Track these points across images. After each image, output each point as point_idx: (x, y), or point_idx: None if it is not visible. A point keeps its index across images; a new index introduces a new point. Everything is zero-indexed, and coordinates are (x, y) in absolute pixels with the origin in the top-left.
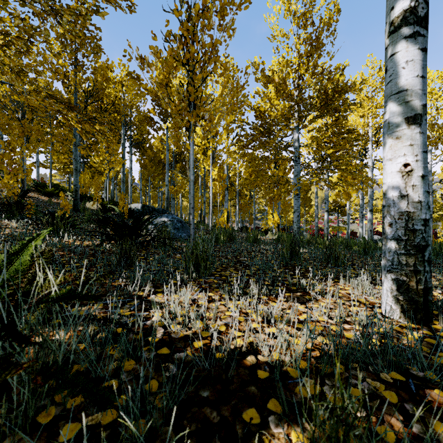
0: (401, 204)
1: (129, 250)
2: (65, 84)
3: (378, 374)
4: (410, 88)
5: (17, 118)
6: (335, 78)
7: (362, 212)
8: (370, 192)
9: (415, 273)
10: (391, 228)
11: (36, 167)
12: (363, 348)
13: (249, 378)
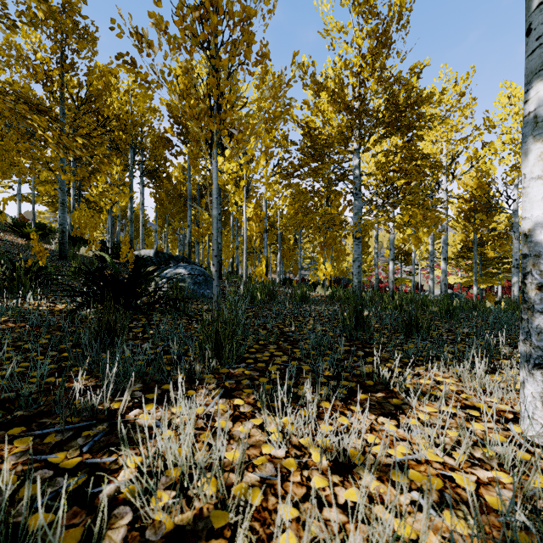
0: None
1: (113, 321)
2: (46, 86)
3: None
4: None
5: None
6: (411, 82)
7: (432, 260)
8: (444, 236)
9: None
10: (542, 292)
11: (17, 201)
12: None
13: None
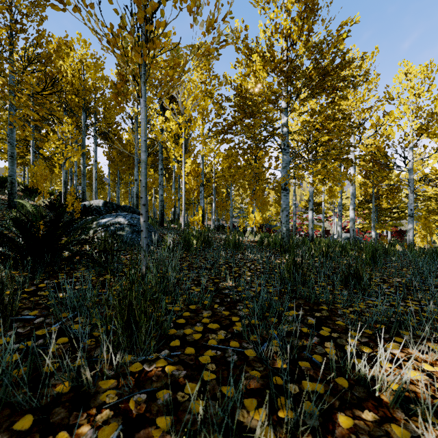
0: None
1: None
2: None
3: None
4: None
5: None
6: (340, 39)
7: (340, 210)
8: (352, 190)
9: None
10: None
11: None
12: None
13: None
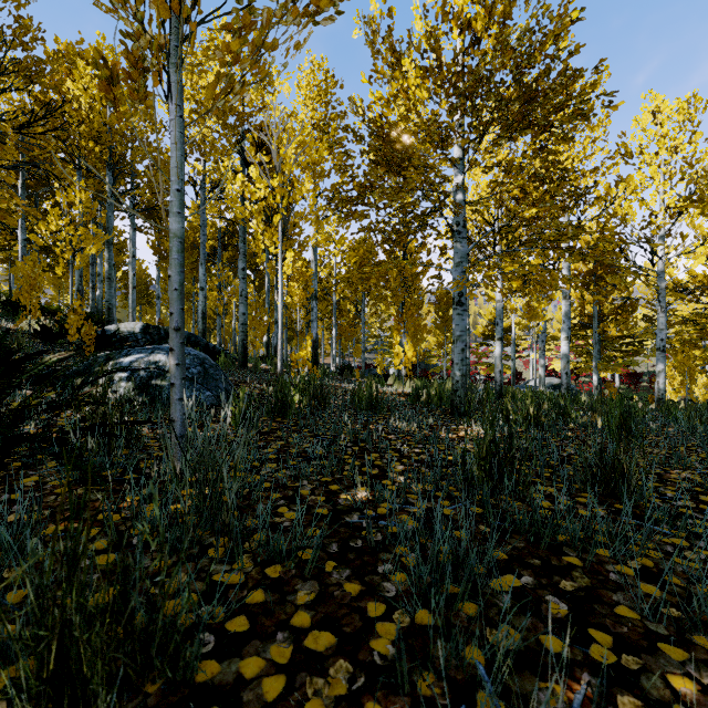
0: None
1: None
2: None
3: None
4: None
5: None
6: (568, 21)
7: (543, 340)
8: (566, 307)
9: None
10: None
11: None
12: None
13: None
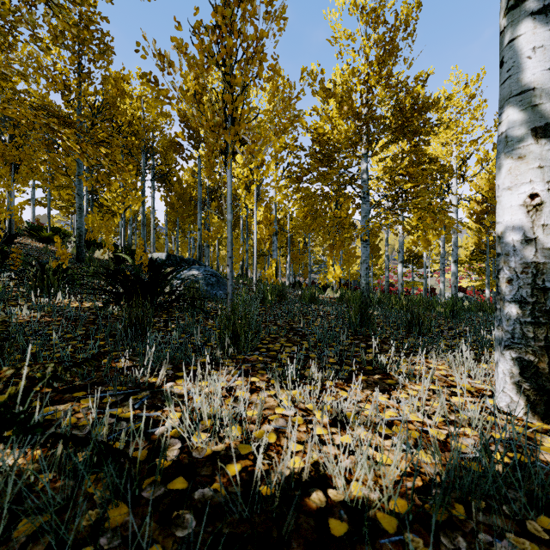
0: (526, 252)
1: (141, 315)
2: (65, 96)
3: (520, 520)
4: (538, 86)
5: (2, 140)
6: (416, 90)
7: (443, 263)
8: (454, 239)
9: (547, 351)
10: (510, 285)
11: (31, 205)
12: (486, 469)
13: (316, 536)
